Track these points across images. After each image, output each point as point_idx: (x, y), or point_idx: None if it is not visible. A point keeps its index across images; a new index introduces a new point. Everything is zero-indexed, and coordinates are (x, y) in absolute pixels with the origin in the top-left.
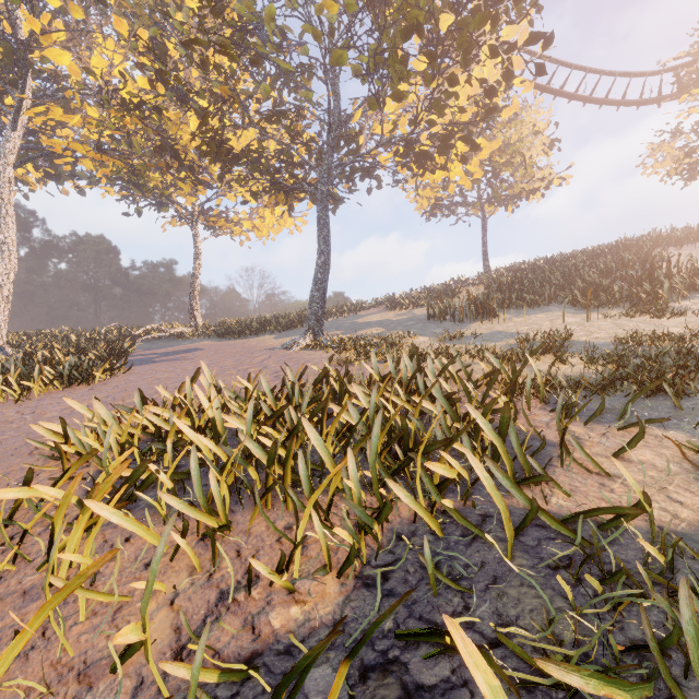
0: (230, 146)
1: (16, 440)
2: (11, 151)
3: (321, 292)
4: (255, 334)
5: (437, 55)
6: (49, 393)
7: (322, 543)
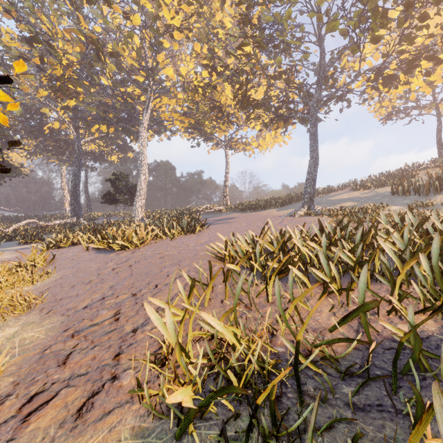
0: (254, 99)
1: (189, 253)
2: (146, 123)
3: (313, 180)
4: (262, 209)
5: (414, 3)
6: (180, 237)
7: (420, 297)
